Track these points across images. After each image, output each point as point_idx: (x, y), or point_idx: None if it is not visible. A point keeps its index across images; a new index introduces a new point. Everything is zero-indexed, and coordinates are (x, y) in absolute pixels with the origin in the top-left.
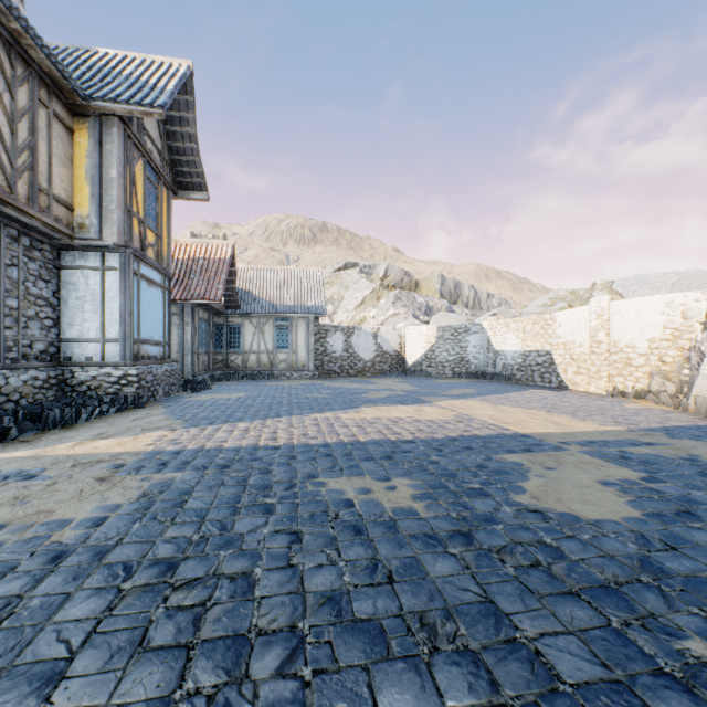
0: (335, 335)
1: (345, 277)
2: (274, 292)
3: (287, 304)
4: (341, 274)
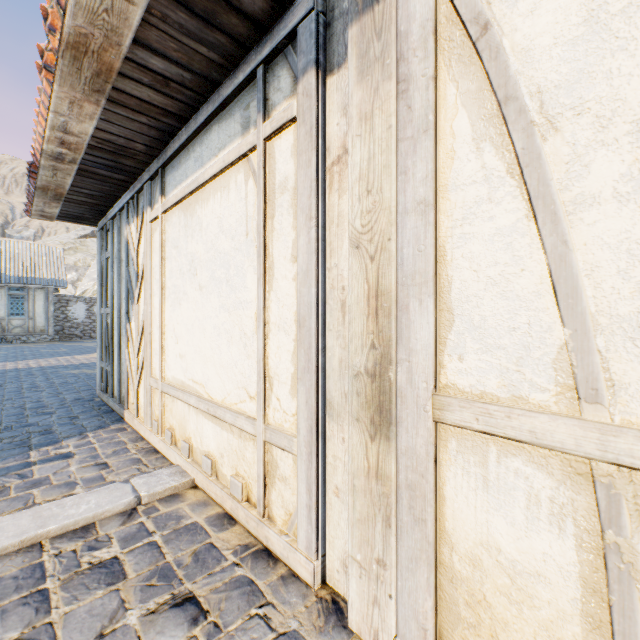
0: (77, 304)
1: (92, 245)
2: (7, 263)
3: (23, 276)
4: (88, 241)
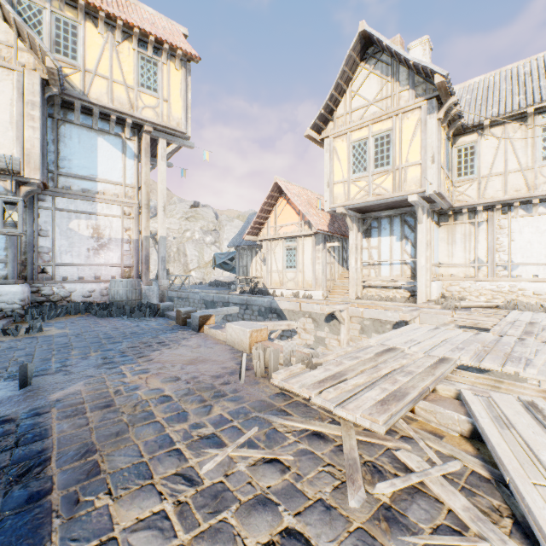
0: None
1: (204, 214)
2: None
3: None
4: (199, 211)
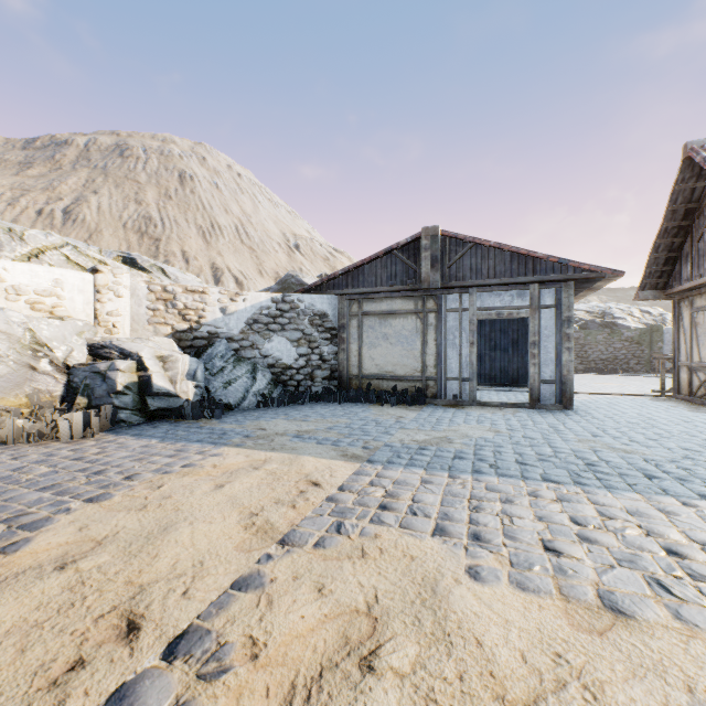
0: None
1: None
2: None
3: None
4: None
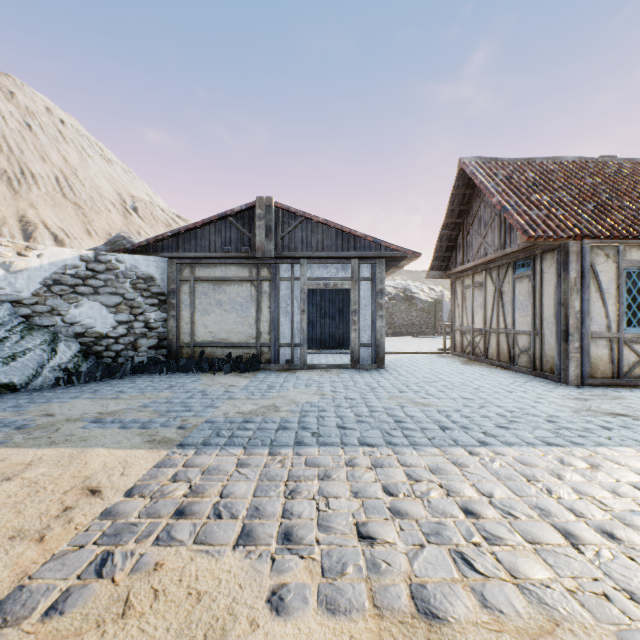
0: None
1: None
2: None
3: None
4: None
